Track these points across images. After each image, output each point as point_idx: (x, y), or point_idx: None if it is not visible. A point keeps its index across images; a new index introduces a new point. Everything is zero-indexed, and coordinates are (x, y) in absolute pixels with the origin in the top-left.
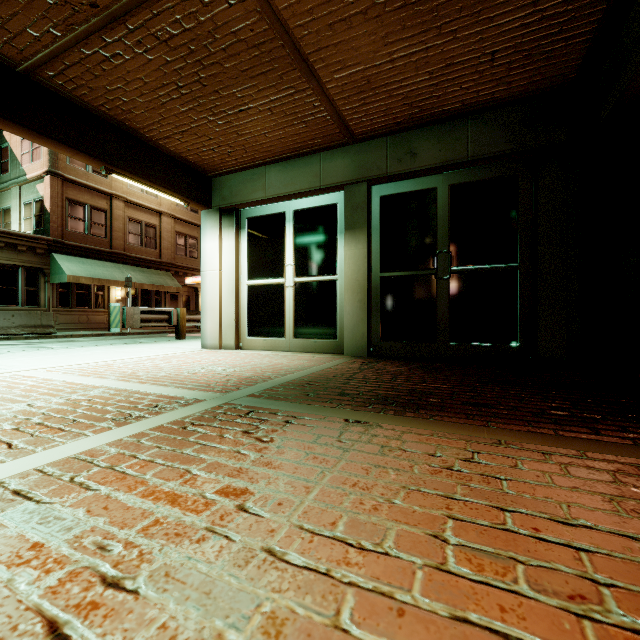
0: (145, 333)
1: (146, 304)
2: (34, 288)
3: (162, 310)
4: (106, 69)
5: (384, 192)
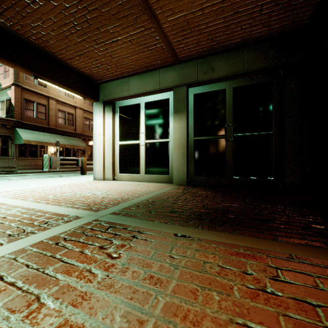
0: (66, 171)
1: (68, 155)
2: (5, 146)
3: (73, 158)
4: (29, 12)
5: (196, 91)
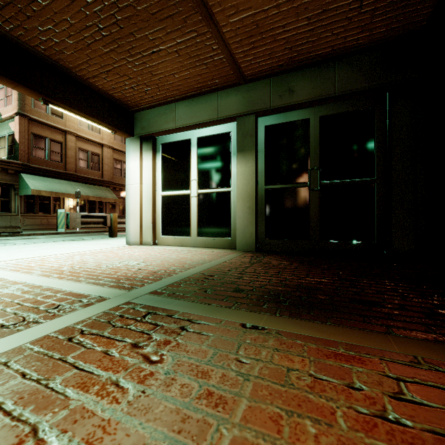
0: (90, 232)
1: (92, 211)
2: (7, 199)
3: (99, 215)
4: (36, 10)
5: (268, 122)
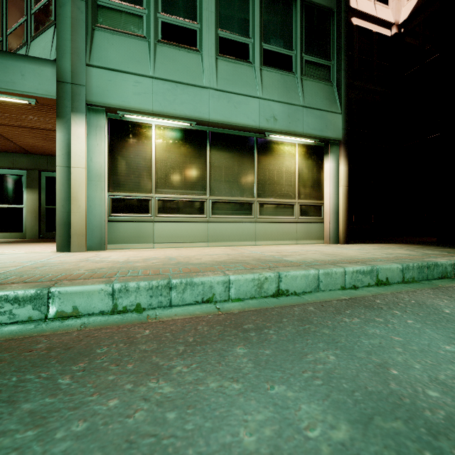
0: None
1: None
2: None
3: None
4: None
5: (47, 175)
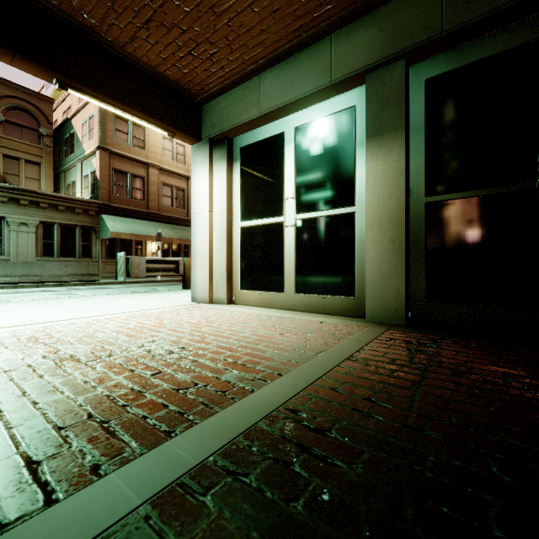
0: (172, 281)
1: (176, 256)
2: (88, 243)
3: (169, 259)
4: None
5: (432, 70)
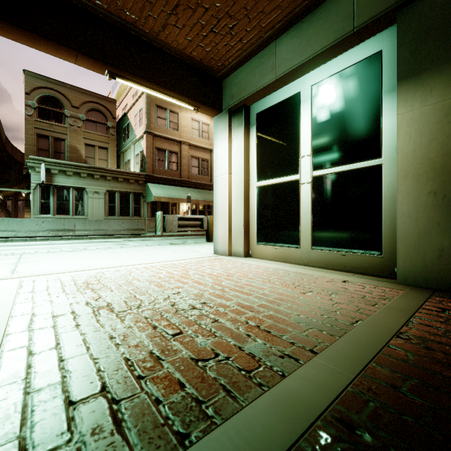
0: (199, 235)
1: (202, 214)
2: (138, 205)
3: (196, 217)
4: None
5: None
